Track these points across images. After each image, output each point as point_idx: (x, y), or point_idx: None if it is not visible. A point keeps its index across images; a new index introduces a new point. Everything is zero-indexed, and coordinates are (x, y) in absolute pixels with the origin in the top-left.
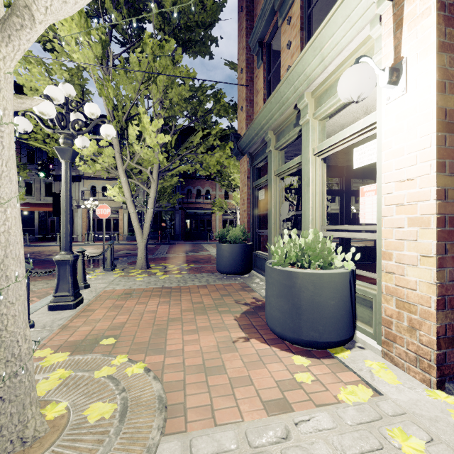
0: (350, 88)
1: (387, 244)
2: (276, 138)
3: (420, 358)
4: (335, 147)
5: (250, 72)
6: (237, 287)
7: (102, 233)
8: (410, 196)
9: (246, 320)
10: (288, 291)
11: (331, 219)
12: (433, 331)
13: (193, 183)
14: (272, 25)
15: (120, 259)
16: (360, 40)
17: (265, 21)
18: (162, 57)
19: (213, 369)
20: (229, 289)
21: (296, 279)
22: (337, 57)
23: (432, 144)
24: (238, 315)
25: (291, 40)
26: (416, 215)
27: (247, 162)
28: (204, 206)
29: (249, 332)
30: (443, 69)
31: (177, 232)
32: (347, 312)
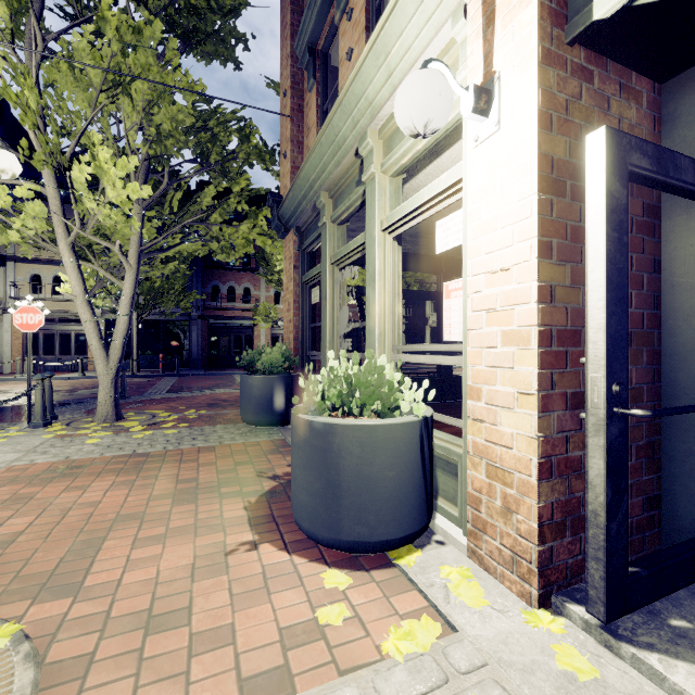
0: (411, 108)
1: (475, 374)
2: (333, 204)
3: (517, 558)
4: (411, 220)
5: (298, 97)
6: (268, 447)
7: (54, 359)
8: (504, 296)
9: (265, 507)
10: (320, 458)
11: (434, 336)
12: (535, 515)
13: (222, 276)
14: (328, 22)
15: (75, 404)
16: (440, 46)
17: (317, 14)
18: (140, 50)
19: (169, 618)
20: (254, 451)
21: (333, 436)
22: (410, 72)
23: (533, 212)
24: (254, 498)
25: (353, 46)
26: (513, 327)
27: (293, 241)
28: (241, 314)
29: (263, 530)
30: (549, 92)
31: (195, 356)
32: (416, 488)
